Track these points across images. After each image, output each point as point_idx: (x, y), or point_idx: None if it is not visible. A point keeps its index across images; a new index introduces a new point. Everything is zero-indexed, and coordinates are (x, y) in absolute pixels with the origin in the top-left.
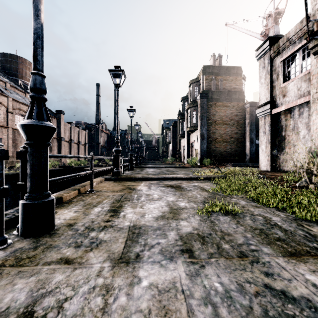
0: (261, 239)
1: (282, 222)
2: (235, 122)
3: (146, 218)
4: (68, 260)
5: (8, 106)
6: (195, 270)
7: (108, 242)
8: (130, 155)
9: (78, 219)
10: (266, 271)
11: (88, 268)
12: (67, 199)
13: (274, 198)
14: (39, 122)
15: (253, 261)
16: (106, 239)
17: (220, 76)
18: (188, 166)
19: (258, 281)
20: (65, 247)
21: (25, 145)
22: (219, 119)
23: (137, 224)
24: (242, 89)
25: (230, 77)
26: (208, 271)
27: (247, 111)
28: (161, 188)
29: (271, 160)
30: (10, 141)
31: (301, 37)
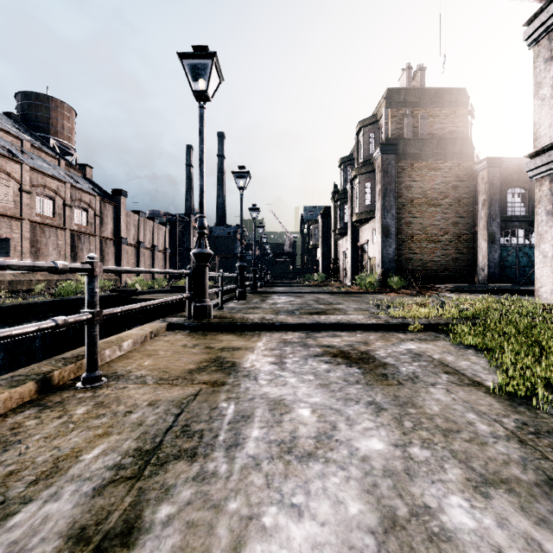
0: None
1: None
2: (453, 201)
3: None
4: None
5: (22, 180)
6: None
7: None
8: (239, 269)
9: None
10: None
11: None
12: None
13: None
14: None
15: None
16: None
17: (422, 109)
18: (357, 290)
19: None
20: None
21: None
22: (421, 197)
23: None
24: (467, 133)
25: (442, 111)
26: None
27: (482, 177)
28: (316, 365)
29: None
30: (26, 245)
31: None
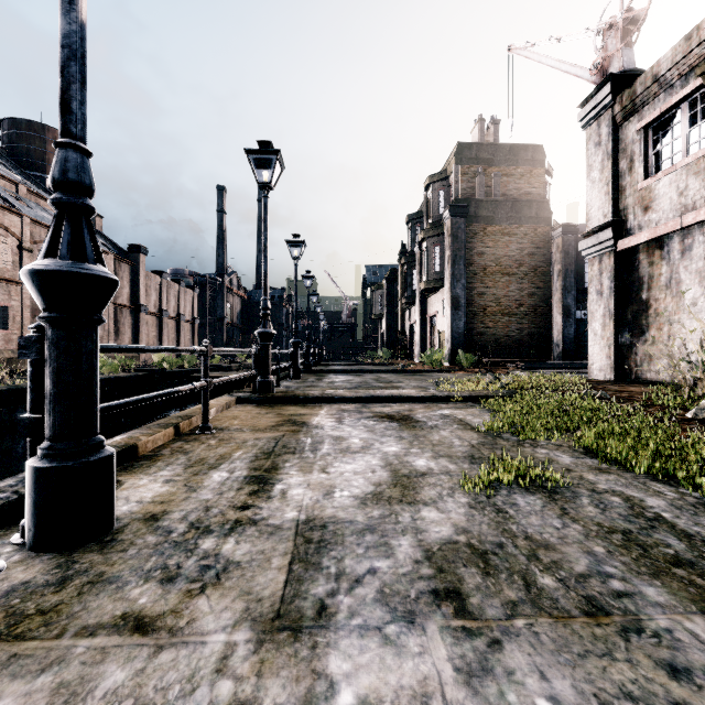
0: (633, 561)
1: (675, 513)
2: (529, 270)
3: (338, 501)
4: (142, 620)
5: (22, 236)
6: (477, 654)
7: (244, 568)
8: (293, 345)
9: (172, 503)
10: (668, 661)
11: (194, 647)
12: (148, 450)
13: (641, 447)
14: (74, 265)
15: (626, 628)
16: (241, 558)
17: (496, 167)
18: (424, 369)
19: (656, 695)
20: (137, 582)
21: (41, 323)
22: (494, 265)
23: (316, 516)
24: (544, 195)
25: (517, 169)
26: (514, 659)
27: (557, 245)
28: (366, 422)
29: (616, 356)
30: (27, 314)
31: (688, 73)
